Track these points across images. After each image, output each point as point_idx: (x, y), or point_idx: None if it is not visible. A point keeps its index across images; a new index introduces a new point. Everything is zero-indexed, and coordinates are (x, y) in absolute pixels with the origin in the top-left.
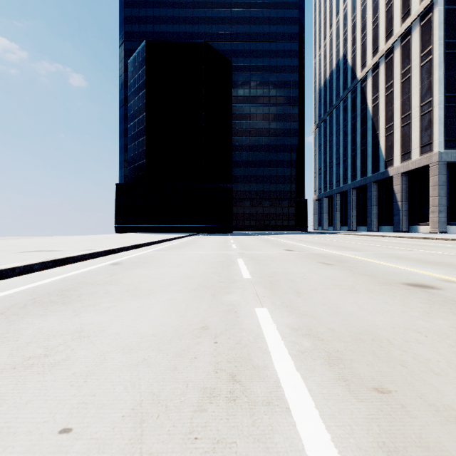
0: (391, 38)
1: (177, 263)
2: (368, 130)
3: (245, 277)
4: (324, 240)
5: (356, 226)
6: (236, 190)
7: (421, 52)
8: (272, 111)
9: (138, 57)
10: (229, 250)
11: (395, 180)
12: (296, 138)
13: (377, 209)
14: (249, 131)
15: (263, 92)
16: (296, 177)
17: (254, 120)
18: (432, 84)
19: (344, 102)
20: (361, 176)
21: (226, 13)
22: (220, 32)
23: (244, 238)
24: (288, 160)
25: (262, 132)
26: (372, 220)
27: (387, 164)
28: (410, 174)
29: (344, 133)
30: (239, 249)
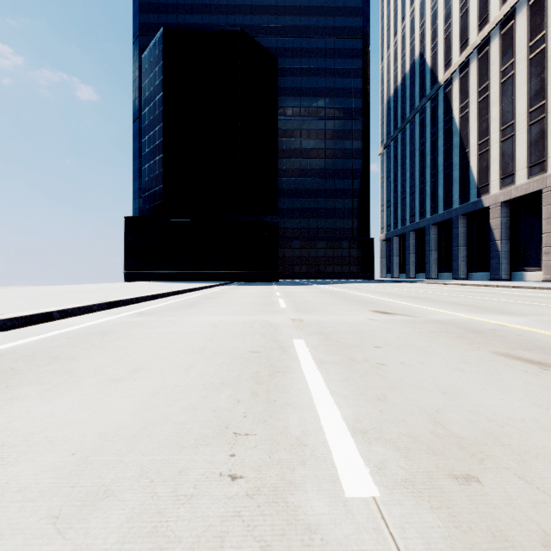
0: (486, 26)
1: (140, 358)
2: (453, 147)
3: (352, 493)
4: (415, 292)
5: (437, 272)
6: (282, 227)
7: (529, 40)
8: (329, 126)
9: (154, 50)
10: (274, 312)
11: (491, 212)
12: (359, 161)
13: (467, 251)
14: (300, 151)
15: (318, 102)
16: (359, 210)
17: (306, 138)
18: (546, 82)
19: (421, 114)
20: (444, 208)
21: (270, 1)
22: (262, 25)
23: (296, 288)
24: (349, 189)
25: (316, 153)
26: (460, 265)
27: (480, 192)
28: (512, 204)
29: (421, 154)
30: (291, 309)
